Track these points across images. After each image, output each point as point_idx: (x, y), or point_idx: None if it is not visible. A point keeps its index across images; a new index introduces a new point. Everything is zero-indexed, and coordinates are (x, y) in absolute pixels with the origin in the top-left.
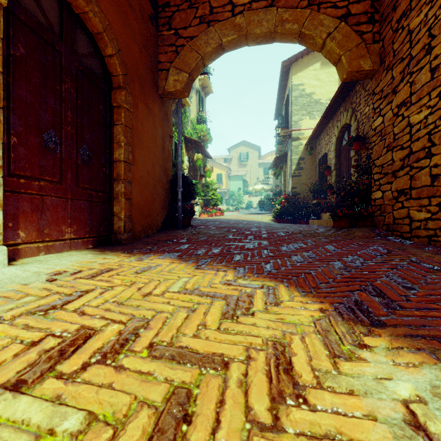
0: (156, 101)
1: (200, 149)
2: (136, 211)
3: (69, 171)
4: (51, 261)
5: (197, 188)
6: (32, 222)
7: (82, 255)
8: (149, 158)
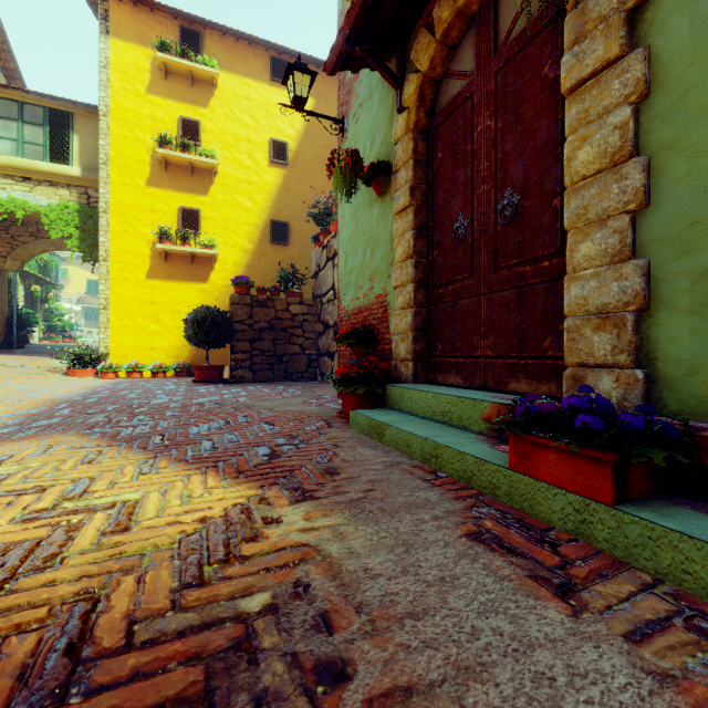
0: None
1: (41, 278)
2: None
3: None
4: None
5: (35, 317)
6: None
7: None
8: None
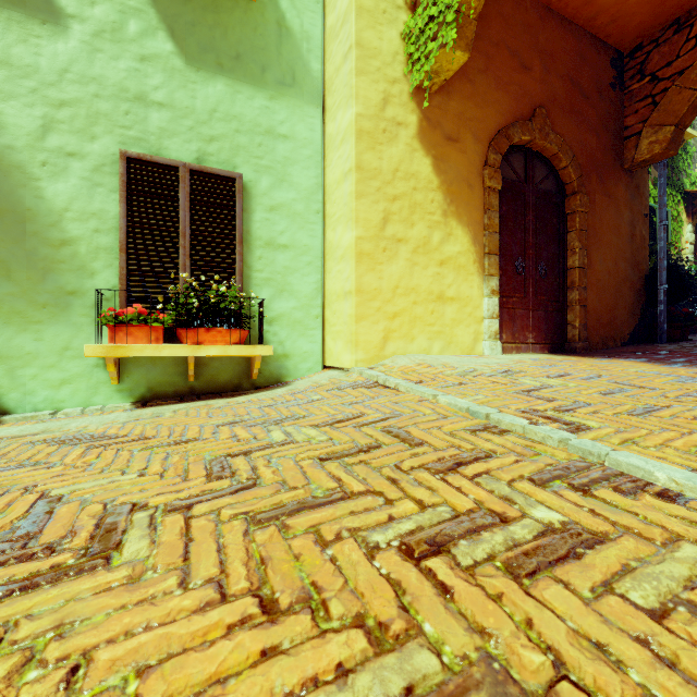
0: (620, 180)
1: None
2: (592, 319)
3: (530, 287)
4: (524, 355)
5: None
6: (509, 329)
7: (543, 355)
8: (609, 256)
